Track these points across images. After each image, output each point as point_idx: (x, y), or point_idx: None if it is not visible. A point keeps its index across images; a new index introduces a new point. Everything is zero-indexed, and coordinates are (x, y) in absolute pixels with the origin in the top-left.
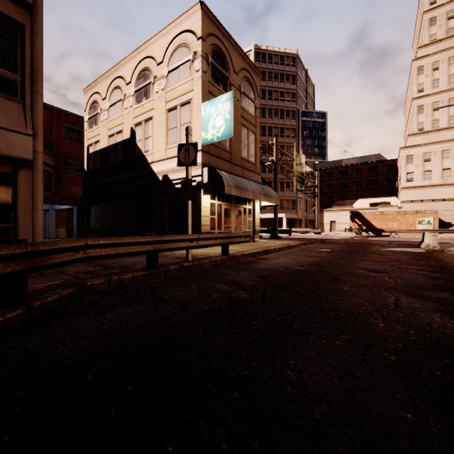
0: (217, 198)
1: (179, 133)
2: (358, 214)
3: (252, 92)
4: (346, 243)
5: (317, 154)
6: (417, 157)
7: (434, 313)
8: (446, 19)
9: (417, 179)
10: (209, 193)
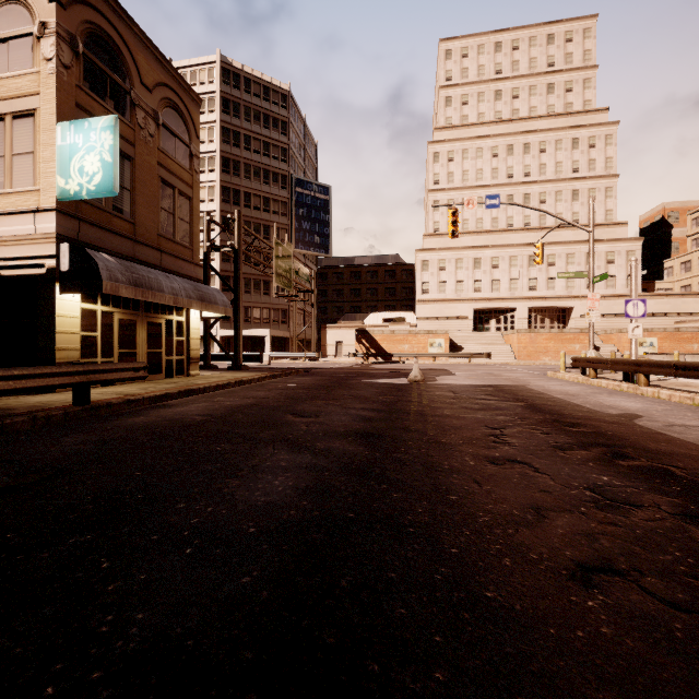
0: (101, 301)
1: (8, 168)
2: (366, 333)
3: (185, 128)
4: (332, 374)
5: (318, 245)
6: (433, 263)
7: (285, 474)
8: (461, 103)
9: (433, 291)
10: (73, 290)
